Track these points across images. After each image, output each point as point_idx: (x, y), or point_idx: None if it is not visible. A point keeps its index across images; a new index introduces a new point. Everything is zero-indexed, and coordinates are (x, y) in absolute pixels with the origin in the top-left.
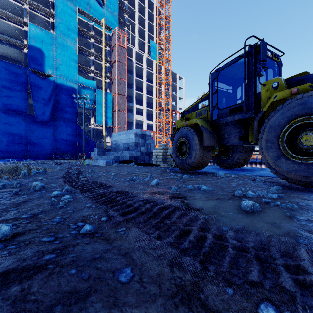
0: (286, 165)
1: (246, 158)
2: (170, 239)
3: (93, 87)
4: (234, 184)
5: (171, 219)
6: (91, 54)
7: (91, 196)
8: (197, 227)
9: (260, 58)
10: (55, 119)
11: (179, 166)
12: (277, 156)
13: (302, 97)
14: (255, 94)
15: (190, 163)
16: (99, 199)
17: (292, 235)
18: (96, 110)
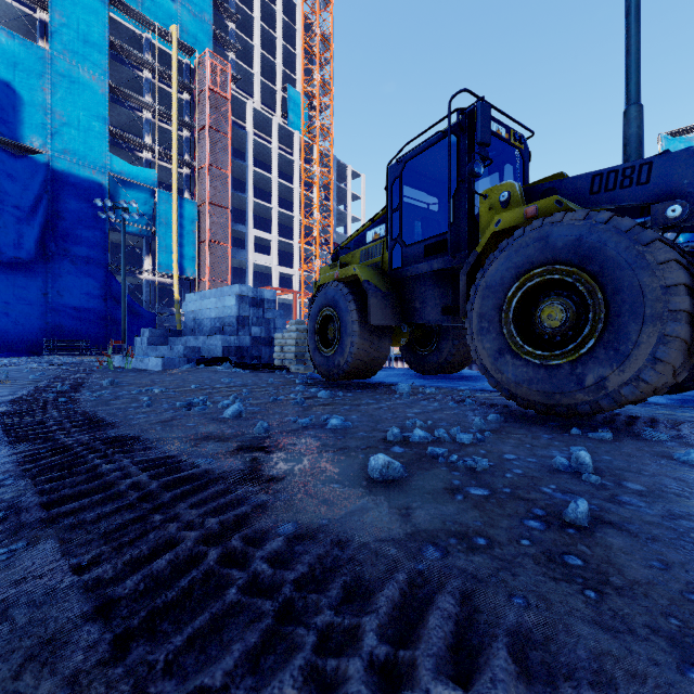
0: (514, 368)
1: (468, 352)
2: (107, 570)
3: (148, 184)
4: (412, 412)
5: (174, 509)
6: (144, 105)
7: (28, 454)
8: (203, 532)
9: (477, 138)
10: (51, 257)
11: (321, 371)
12: (498, 349)
13: (542, 225)
14: (471, 215)
15: (343, 364)
16: (44, 461)
17: (422, 538)
18: (157, 239)
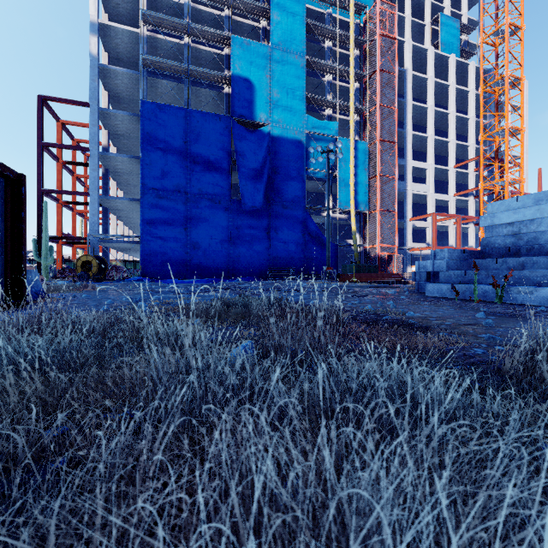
0: None
1: None
2: None
3: (332, 134)
4: None
5: None
6: (327, 70)
7: None
8: None
9: None
10: (271, 204)
11: None
12: None
13: None
14: None
15: None
16: None
17: None
18: (338, 181)
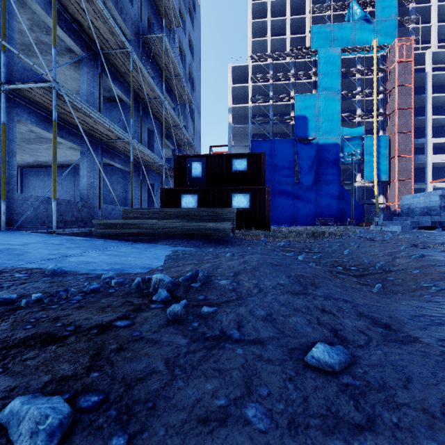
0: None
1: None
2: None
3: (359, 135)
4: None
5: None
6: (356, 94)
7: None
8: None
9: None
10: (318, 183)
11: None
12: None
13: None
14: None
15: None
16: None
17: None
18: (364, 163)
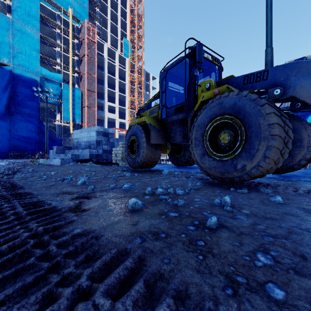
0: (209, 162)
1: None
2: None
3: (58, 80)
4: (165, 182)
5: (28, 224)
6: (56, 44)
7: None
8: (33, 233)
9: (196, 60)
10: (12, 114)
11: (130, 164)
12: (202, 153)
13: (220, 98)
14: (195, 94)
15: (139, 161)
16: None
17: (136, 234)
18: (62, 106)
